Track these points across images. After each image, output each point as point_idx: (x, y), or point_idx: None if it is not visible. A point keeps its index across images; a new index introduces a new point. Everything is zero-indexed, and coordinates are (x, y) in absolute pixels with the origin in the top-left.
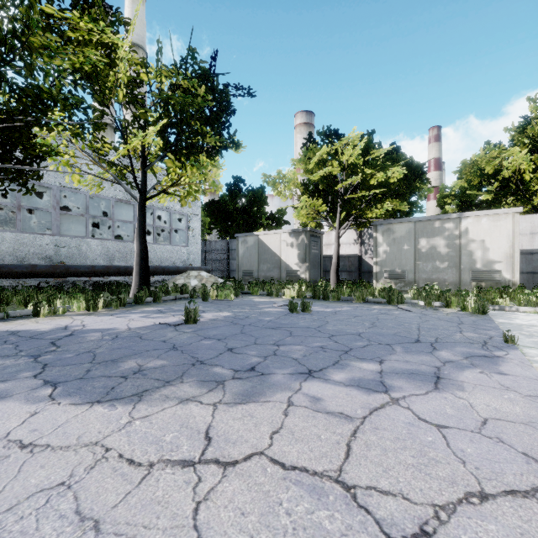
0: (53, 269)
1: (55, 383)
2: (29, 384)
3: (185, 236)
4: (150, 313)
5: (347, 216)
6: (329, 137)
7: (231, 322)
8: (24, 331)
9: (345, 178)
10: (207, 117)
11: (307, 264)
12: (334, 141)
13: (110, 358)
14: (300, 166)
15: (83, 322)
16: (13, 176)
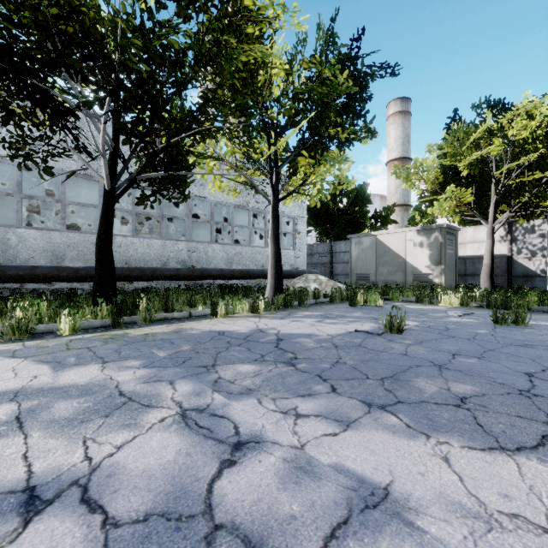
0: (192, 272)
1: (380, 406)
2: (350, 404)
3: (292, 239)
4: (317, 317)
5: (486, 208)
6: (492, 109)
7: (441, 334)
8: (228, 332)
9: (509, 159)
10: (343, 106)
11: (442, 266)
12: (500, 113)
13: (383, 374)
14: (437, 152)
15: (267, 325)
16: (175, 185)
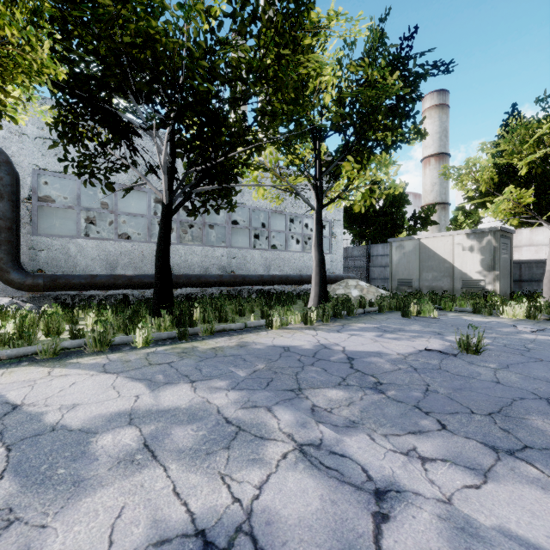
0: (234, 278)
1: (508, 452)
2: (471, 446)
3: (328, 243)
4: (375, 331)
5: (545, 208)
6: None
7: (524, 355)
8: (293, 348)
9: None
10: (392, 108)
11: (496, 272)
12: None
13: (487, 408)
14: (491, 150)
15: (328, 339)
16: (224, 196)
